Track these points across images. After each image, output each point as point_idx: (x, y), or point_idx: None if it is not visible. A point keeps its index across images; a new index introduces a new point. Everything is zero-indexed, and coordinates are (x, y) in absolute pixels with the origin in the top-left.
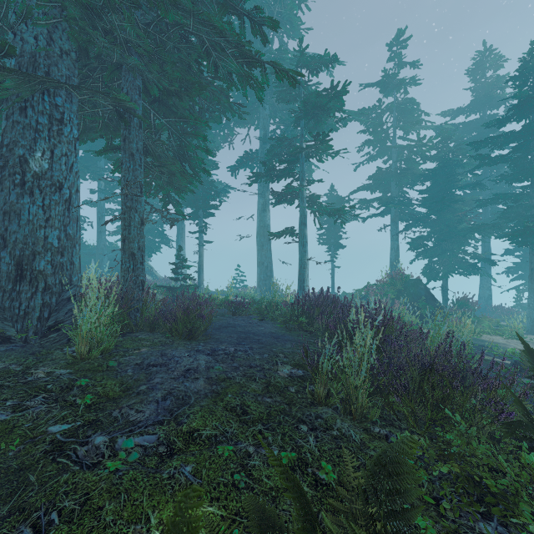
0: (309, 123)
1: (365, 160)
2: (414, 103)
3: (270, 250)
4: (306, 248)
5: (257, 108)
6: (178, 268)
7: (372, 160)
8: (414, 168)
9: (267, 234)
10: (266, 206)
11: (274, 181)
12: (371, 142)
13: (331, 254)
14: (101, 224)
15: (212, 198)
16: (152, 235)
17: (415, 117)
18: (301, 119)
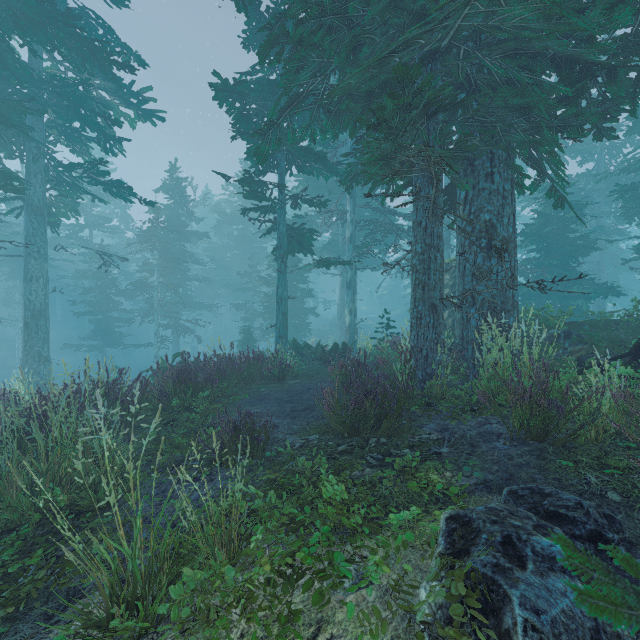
0: None
1: None
2: None
3: None
4: None
5: None
6: None
7: None
8: None
9: None
10: None
11: None
12: None
13: None
14: None
15: None
16: None
17: None
18: None
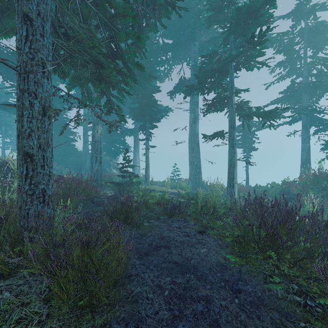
0: (235, 41)
1: (276, 80)
2: (324, 25)
3: (199, 152)
4: (235, 149)
5: (189, 47)
6: (124, 167)
7: (282, 79)
8: (324, 81)
9: (196, 140)
10: (196, 119)
11: (205, 93)
12: (283, 63)
13: (246, 155)
14: (85, 136)
15: (155, 114)
16: (117, 143)
17: (327, 35)
18: (231, 34)
